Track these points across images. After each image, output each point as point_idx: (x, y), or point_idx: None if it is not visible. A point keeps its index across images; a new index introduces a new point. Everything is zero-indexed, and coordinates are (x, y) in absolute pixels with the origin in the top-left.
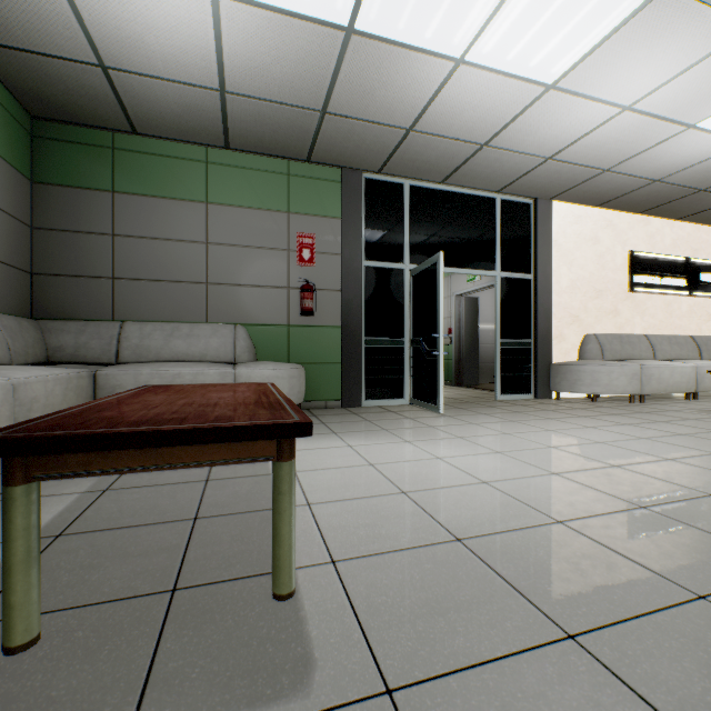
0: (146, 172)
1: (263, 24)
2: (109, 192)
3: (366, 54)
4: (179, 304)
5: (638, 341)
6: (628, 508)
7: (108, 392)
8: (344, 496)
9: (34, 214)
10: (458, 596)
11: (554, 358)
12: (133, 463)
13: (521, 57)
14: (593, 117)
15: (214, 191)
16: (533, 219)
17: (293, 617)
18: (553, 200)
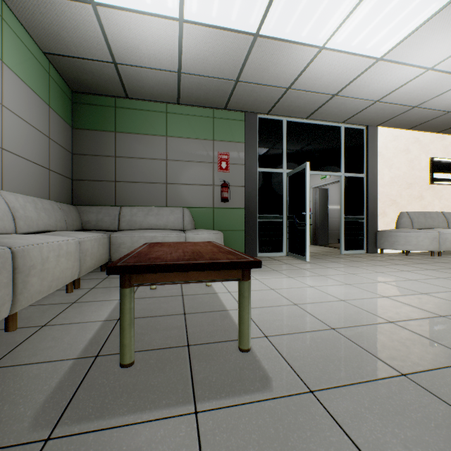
0: (133, 120)
1: (207, 35)
2: (113, 132)
3: (265, 47)
4: (151, 196)
5: (436, 216)
6: (432, 316)
7: (117, 246)
8: (262, 305)
9: (74, 146)
10: (338, 354)
11: (379, 227)
12: (176, 279)
13: (361, 43)
14: (407, 75)
15: (171, 129)
16: (365, 139)
17: (253, 359)
18: (379, 126)
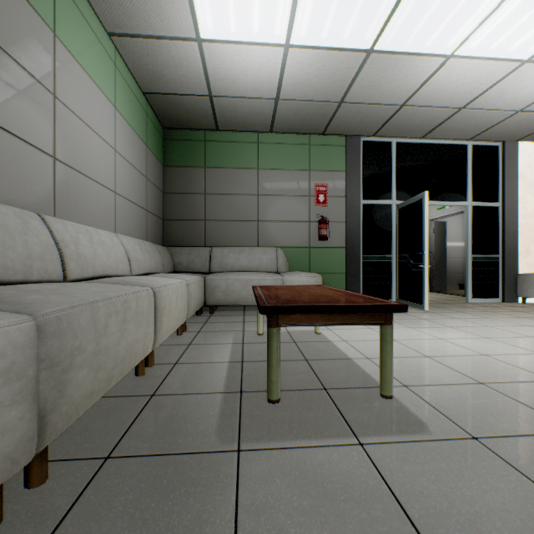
0: (222, 153)
1: (313, 58)
2: (202, 168)
3: (378, 63)
4: (241, 235)
5: None
6: None
7: (211, 290)
8: None
9: (164, 185)
10: (495, 408)
11: (521, 269)
12: (319, 321)
13: (502, 45)
14: None
15: (262, 161)
16: (501, 158)
17: (399, 406)
18: (520, 141)
